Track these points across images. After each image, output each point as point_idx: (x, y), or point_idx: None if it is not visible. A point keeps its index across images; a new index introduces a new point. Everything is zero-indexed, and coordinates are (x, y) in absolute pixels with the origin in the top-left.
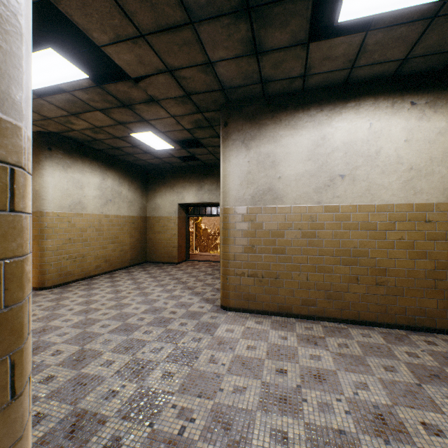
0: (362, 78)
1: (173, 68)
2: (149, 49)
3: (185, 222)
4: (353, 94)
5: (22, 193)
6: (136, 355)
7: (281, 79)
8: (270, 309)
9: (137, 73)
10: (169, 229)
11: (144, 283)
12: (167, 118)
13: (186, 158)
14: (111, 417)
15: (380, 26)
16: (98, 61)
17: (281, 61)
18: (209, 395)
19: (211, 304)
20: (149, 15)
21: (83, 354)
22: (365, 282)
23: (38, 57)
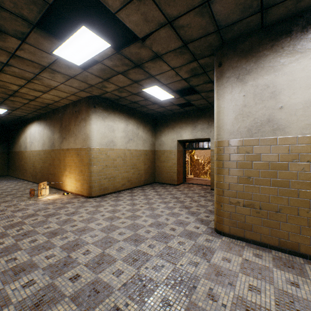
0: None
1: (172, 19)
2: (151, 3)
3: (182, 154)
4: None
5: None
6: (140, 269)
7: None
8: (269, 242)
9: (143, 33)
10: (170, 159)
11: (152, 199)
12: (168, 71)
13: (183, 105)
14: None
15: None
16: (117, 34)
17: None
18: None
19: (205, 225)
20: None
21: (103, 258)
22: None
23: (78, 36)
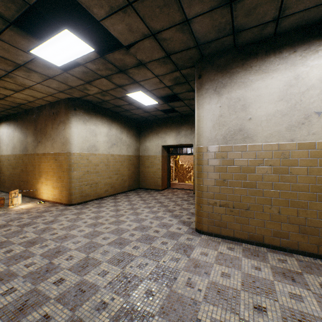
0: None
1: (156, 32)
2: (136, 16)
3: (166, 160)
4: None
5: None
6: (125, 268)
7: (252, 26)
8: (240, 237)
9: (128, 41)
10: (155, 165)
11: (136, 204)
12: (152, 78)
13: (167, 111)
14: None
15: None
16: (101, 38)
17: (255, 6)
18: None
19: (187, 226)
20: None
21: (87, 262)
22: None
23: (60, 38)
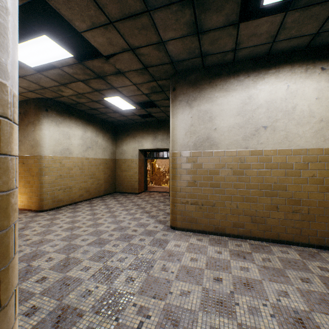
0: (281, 50)
1: (135, 47)
2: (116, 33)
3: (143, 163)
4: (274, 63)
5: (7, 139)
6: (106, 263)
7: (216, 53)
8: (208, 230)
9: (108, 52)
10: (132, 168)
11: (114, 208)
12: (130, 86)
13: (144, 116)
14: (87, 311)
15: (297, 7)
16: (80, 45)
17: (217, 38)
18: (161, 296)
19: (162, 224)
20: (116, 6)
21: (68, 261)
22: (284, 210)
23: (37, 42)
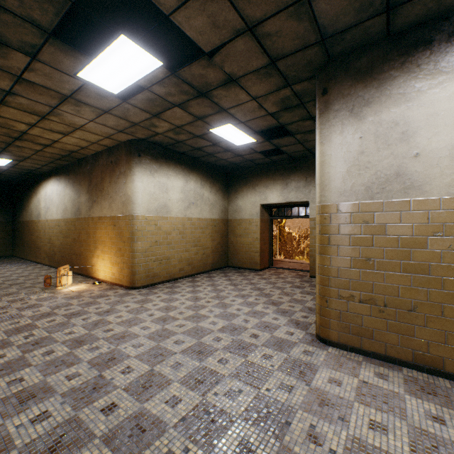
0: None
1: (254, 23)
2: None
3: (267, 225)
4: None
5: None
6: (206, 395)
7: None
8: (398, 356)
9: (211, 44)
10: (250, 233)
11: (224, 291)
12: (248, 102)
13: (269, 153)
14: None
15: None
16: (172, 47)
17: None
18: None
19: (302, 330)
20: None
21: (151, 379)
22: None
23: (114, 50)
